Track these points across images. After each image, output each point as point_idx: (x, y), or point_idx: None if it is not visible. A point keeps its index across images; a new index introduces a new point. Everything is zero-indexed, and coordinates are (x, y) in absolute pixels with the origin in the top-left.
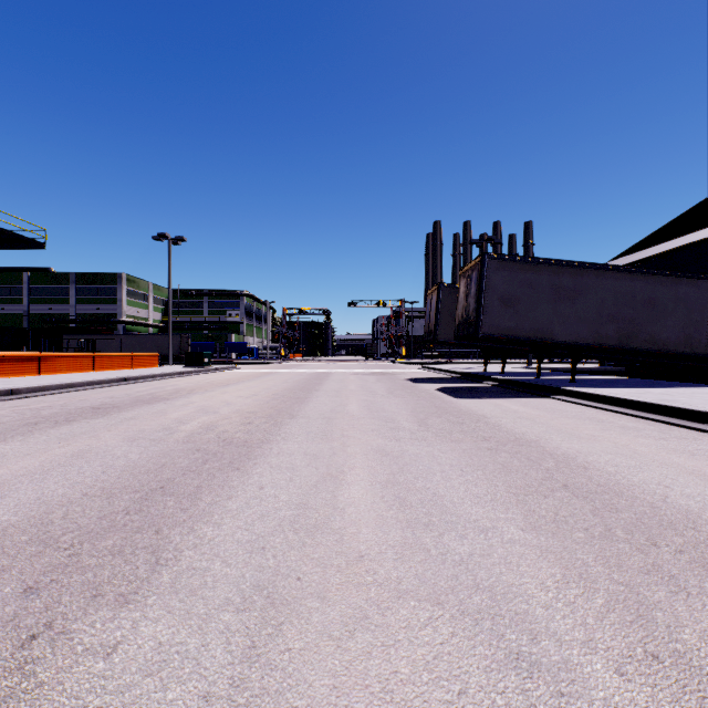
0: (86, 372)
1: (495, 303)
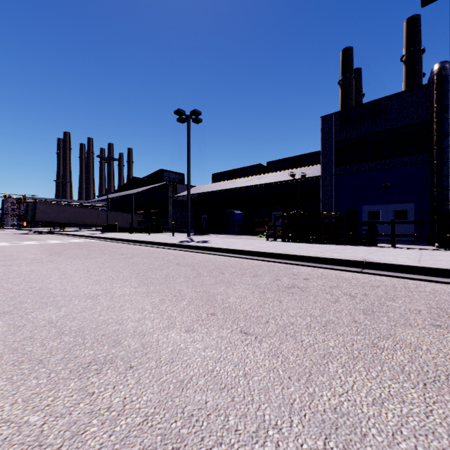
0: None
1: (40, 212)
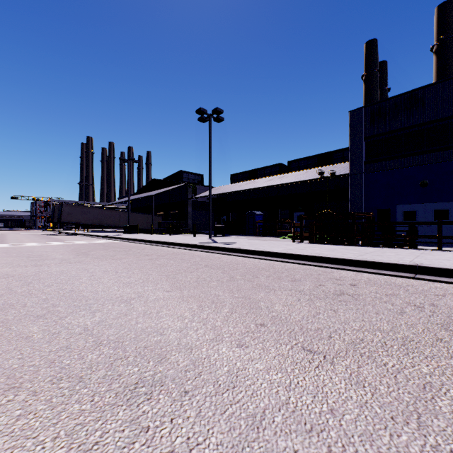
0: None
1: (66, 214)
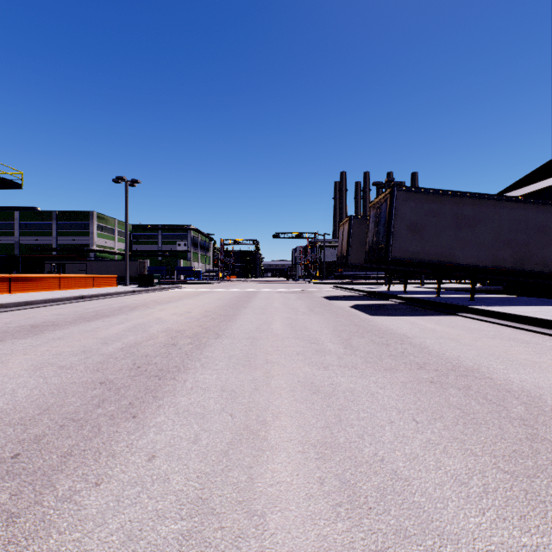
0: (53, 290)
1: (403, 230)
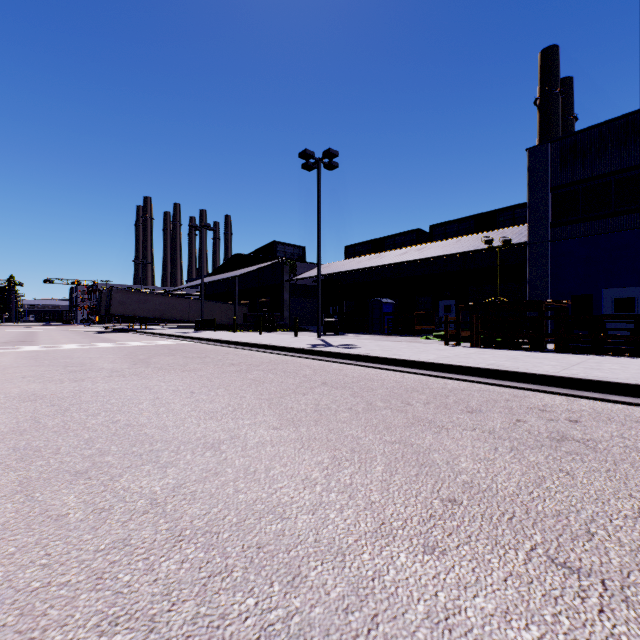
0: None
1: (116, 304)
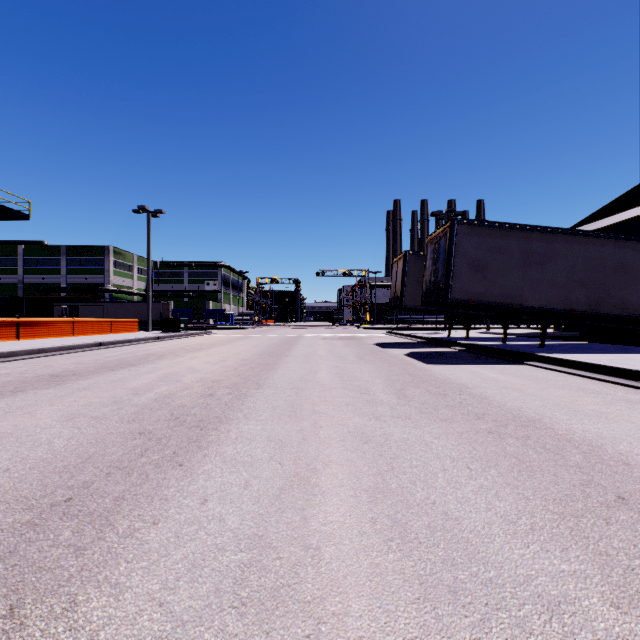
0: (66, 337)
1: (464, 269)
